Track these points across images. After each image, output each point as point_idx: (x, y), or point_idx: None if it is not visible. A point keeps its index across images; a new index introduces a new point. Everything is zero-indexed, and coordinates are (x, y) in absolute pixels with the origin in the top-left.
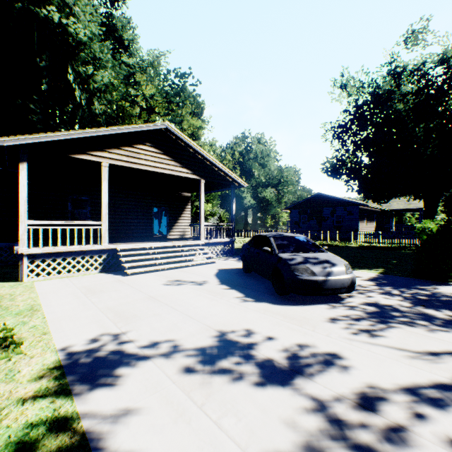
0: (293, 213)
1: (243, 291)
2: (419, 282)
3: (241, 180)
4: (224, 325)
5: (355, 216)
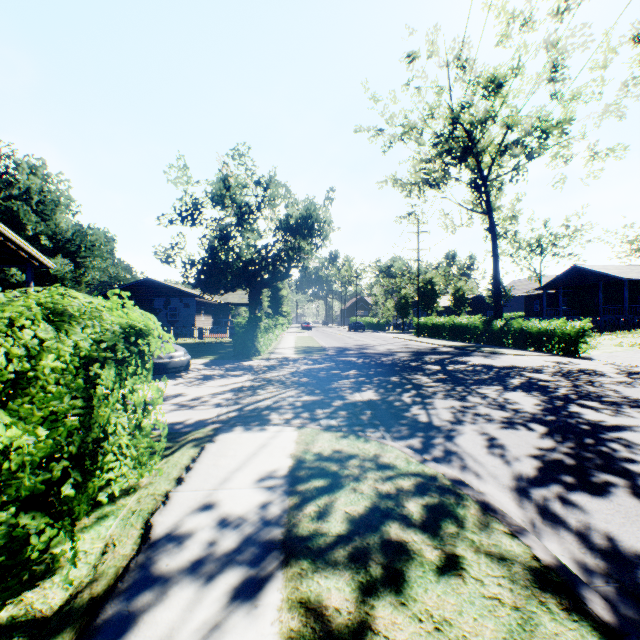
0: None
1: None
2: (235, 362)
3: (46, 259)
4: None
5: (193, 309)
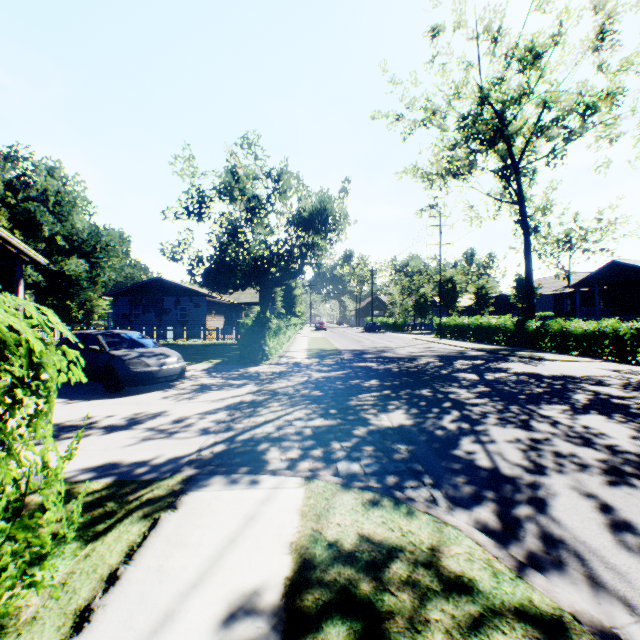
0: (120, 302)
1: (64, 397)
2: (239, 367)
3: (37, 254)
4: (57, 420)
5: (203, 309)
